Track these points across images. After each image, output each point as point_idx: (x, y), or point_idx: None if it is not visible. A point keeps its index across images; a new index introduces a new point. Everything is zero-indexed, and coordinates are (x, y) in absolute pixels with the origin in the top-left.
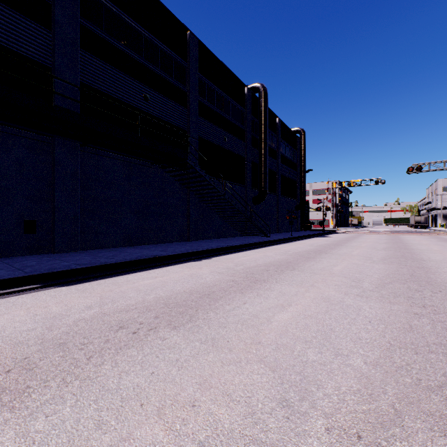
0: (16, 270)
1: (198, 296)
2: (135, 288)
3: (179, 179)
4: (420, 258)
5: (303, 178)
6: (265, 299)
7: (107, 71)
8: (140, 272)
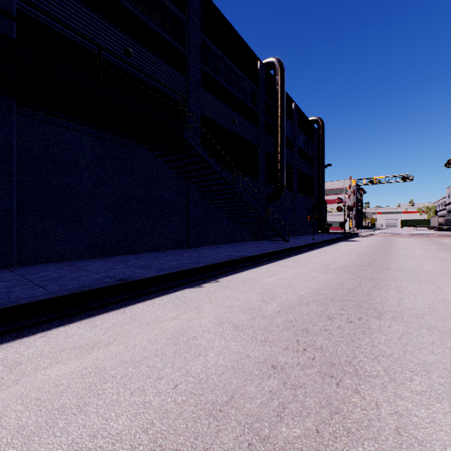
0: None
1: None
2: None
3: (174, 166)
4: None
5: (321, 174)
6: None
7: (66, 3)
8: (76, 321)
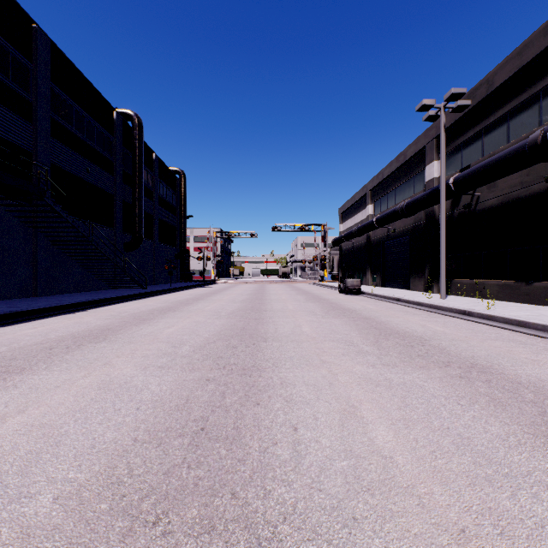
0: None
1: (99, 331)
2: (23, 335)
3: (21, 215)
4: (266, 298)
5: (183, 224)
6: (156, 326)
7: None
8: (5, 327)
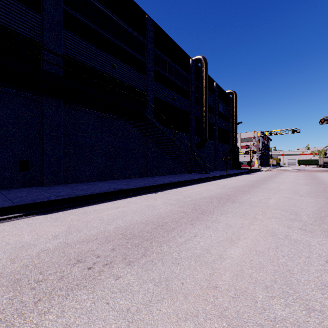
0: (7, 200)
1: (152, 227)
2: (99, 217)
3: (139, 129)
4: None
5: (234, 129)
6: (213, 232)
7: (84, 46)
8: (106, 202)
